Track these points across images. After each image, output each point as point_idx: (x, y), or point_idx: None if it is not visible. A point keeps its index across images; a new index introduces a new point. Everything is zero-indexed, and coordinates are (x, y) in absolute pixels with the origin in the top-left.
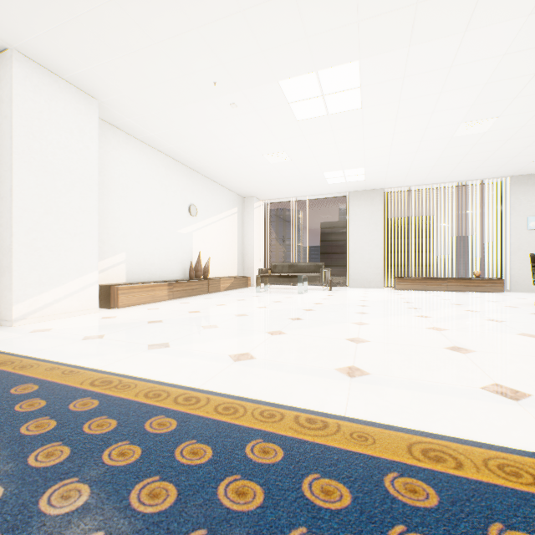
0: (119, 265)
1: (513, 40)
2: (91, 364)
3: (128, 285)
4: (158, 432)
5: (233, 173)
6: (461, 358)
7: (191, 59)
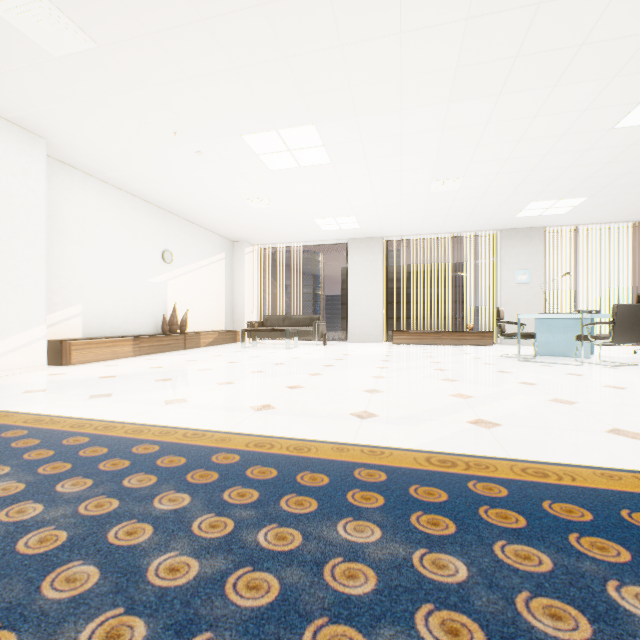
0: (74, 318)
1: (445, 119)
2: (28, 410)
3: (83, 340)
4: (72, 444)
5: (215, 216)
6: (365, 396)
7: (146, 112)
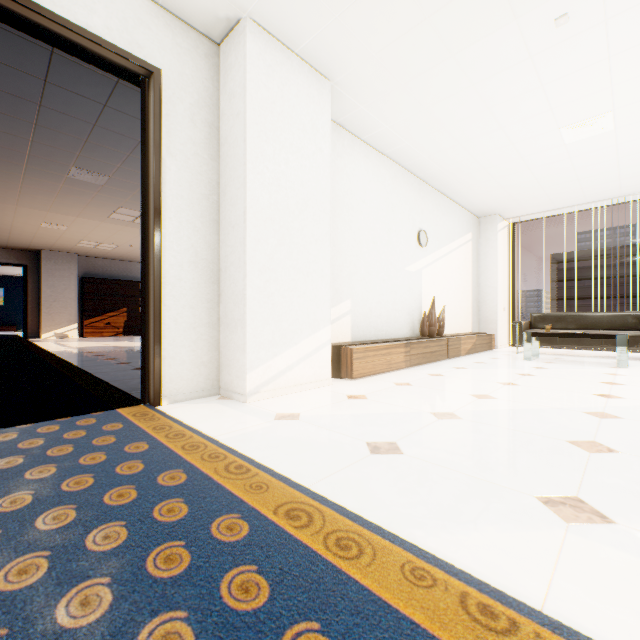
0: (344, 317)
1: None
2: (489, 568)
3: (361, 346)
4: None
5: (483, 176)
6: None
7: None
